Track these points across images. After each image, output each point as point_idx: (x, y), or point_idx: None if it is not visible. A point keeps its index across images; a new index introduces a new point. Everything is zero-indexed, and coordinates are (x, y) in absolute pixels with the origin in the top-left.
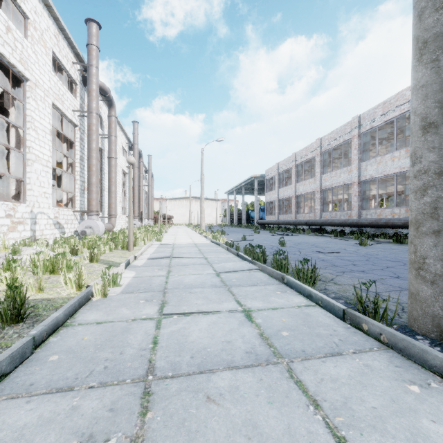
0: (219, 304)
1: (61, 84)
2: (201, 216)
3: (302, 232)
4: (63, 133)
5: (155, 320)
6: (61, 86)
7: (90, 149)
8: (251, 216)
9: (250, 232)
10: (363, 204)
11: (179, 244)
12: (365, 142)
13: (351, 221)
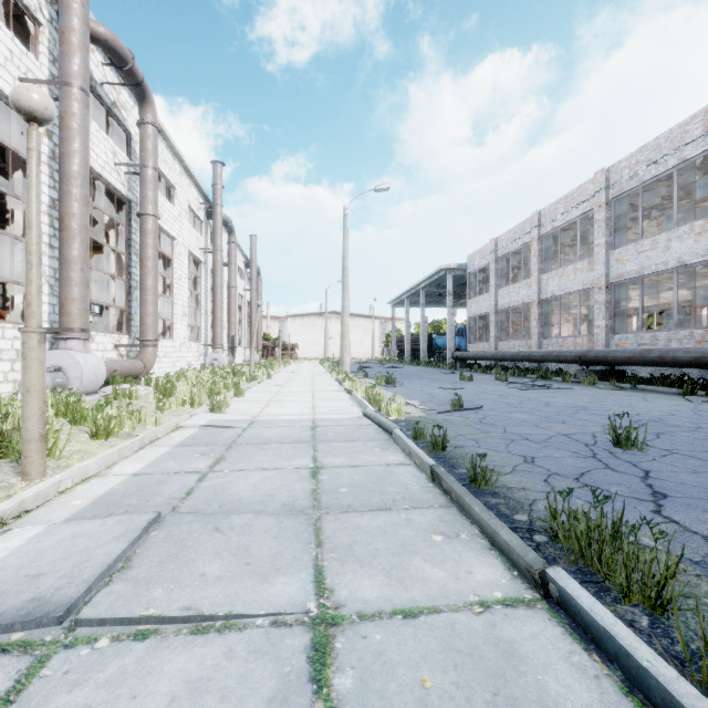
0: None
1: None
2: (344, 343)
3: (569, 380)
4: None
5: None
6: None
7: (63, 175)
8: (437, 344)
9: (445, 376)
10: None
11: (264, 426)
12: None
13: None
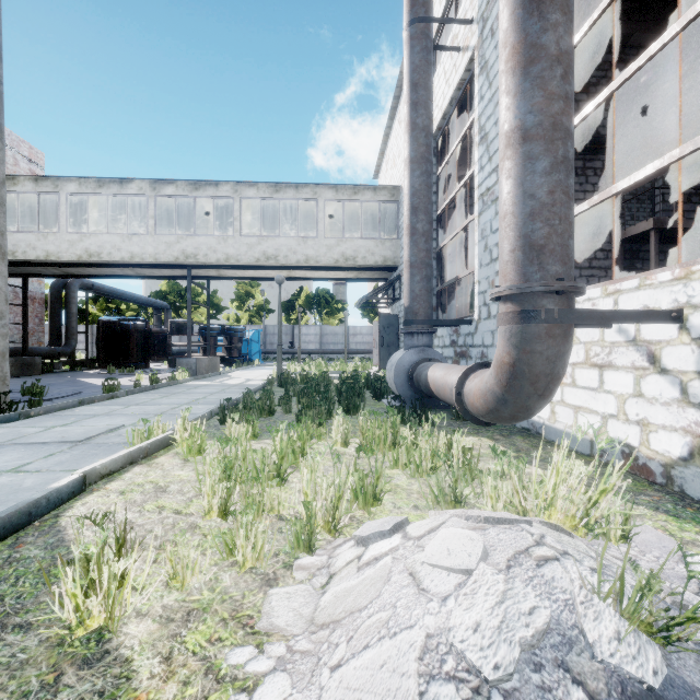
0: (66, 429)
1: None
2: None
3: None
4: None
5: (134, 425)
6: None
7: None
8: None
9: None
10: None
11: None
12: None
13: None
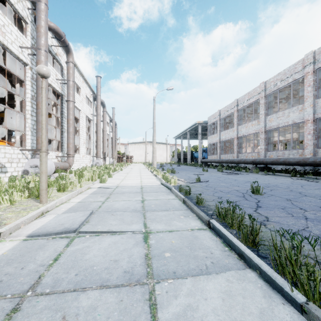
0: None
1: (0, 13)
2: (153, 155)
3: (248, 171)
4: (6, 68)
5: None
6: (0, 15)
7: (38, 86)
8: (195, 156)
9: (197, 170)
10: (318, 142)
11: (122, 187)
12: (320, 79)
13: (312, 160)
